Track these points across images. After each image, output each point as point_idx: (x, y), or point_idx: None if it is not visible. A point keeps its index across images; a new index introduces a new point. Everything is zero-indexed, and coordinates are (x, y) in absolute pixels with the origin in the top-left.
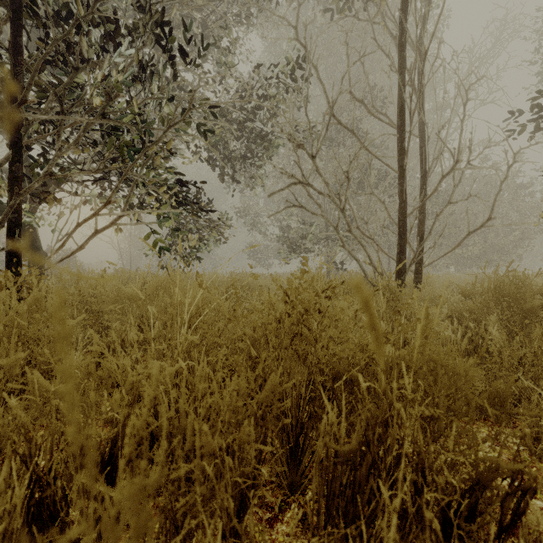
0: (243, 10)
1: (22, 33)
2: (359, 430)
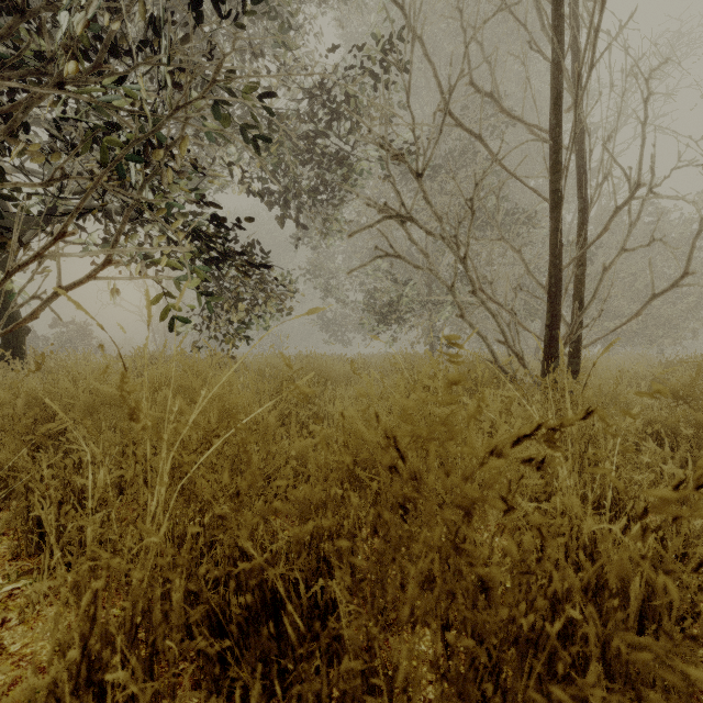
0: None
1: None
2: None
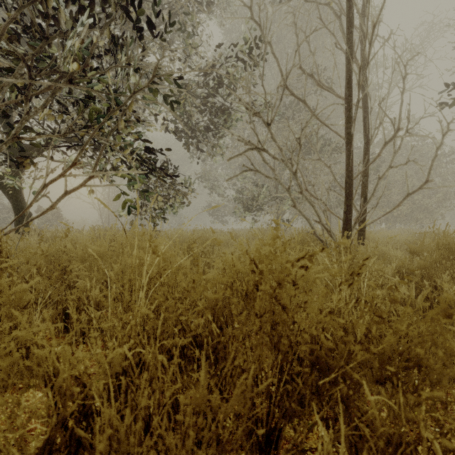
0: None
1: None
2: None
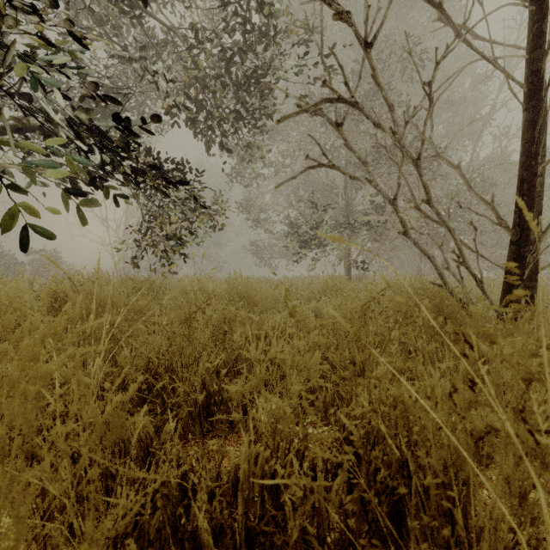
0: None
1: None
2: None
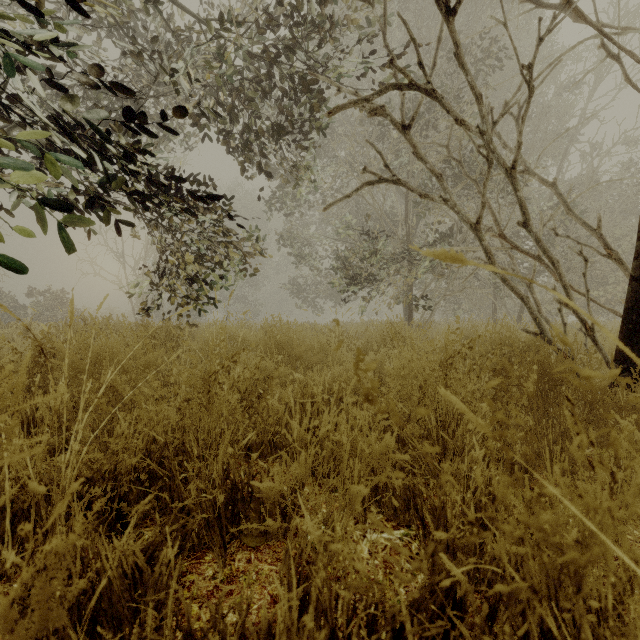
0: None
1: None
2: None
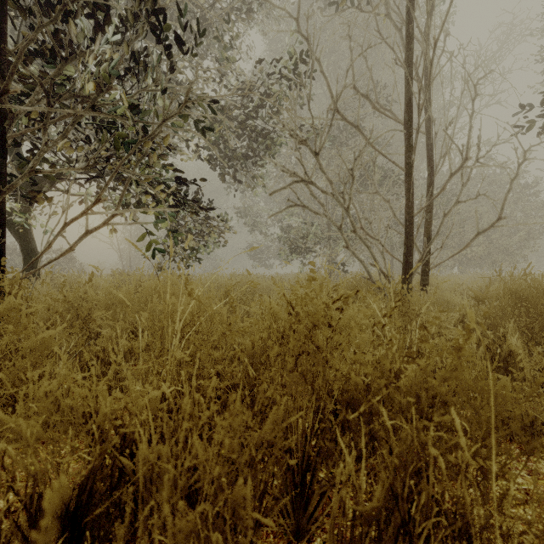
0: (243, 4)
1: (6, 20)
2: (384, 482)
